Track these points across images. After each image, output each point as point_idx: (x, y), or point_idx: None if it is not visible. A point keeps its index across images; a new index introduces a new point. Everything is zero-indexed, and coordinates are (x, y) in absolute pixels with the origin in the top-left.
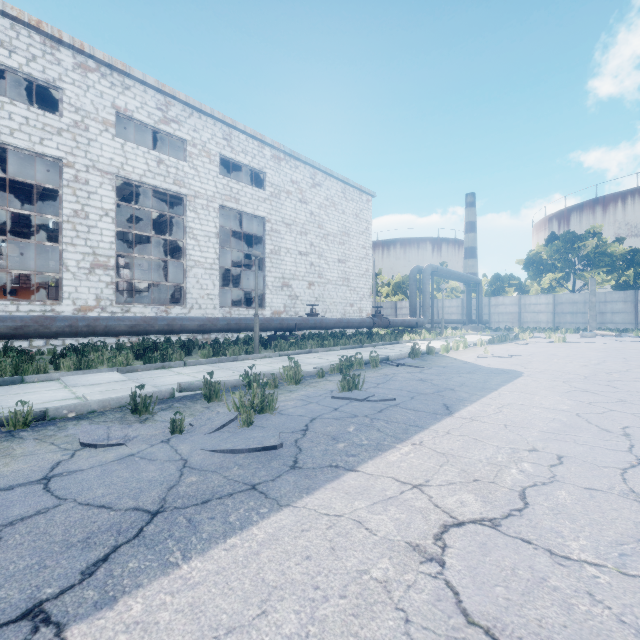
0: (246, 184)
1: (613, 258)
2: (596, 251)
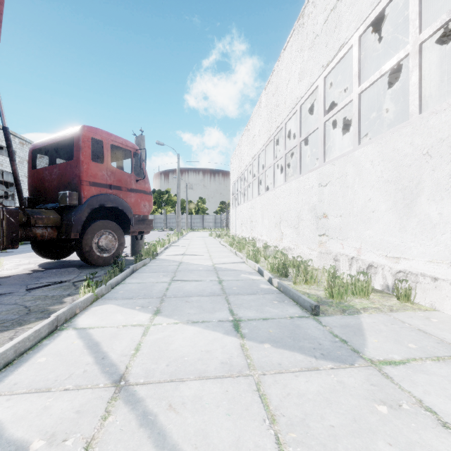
0: (6, 157)
1: (173, 202)
2: (168, 199)
